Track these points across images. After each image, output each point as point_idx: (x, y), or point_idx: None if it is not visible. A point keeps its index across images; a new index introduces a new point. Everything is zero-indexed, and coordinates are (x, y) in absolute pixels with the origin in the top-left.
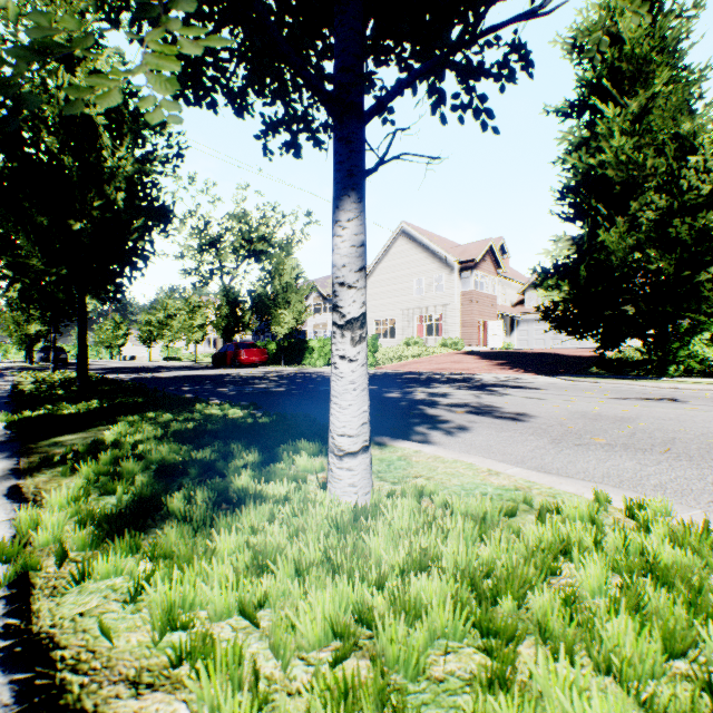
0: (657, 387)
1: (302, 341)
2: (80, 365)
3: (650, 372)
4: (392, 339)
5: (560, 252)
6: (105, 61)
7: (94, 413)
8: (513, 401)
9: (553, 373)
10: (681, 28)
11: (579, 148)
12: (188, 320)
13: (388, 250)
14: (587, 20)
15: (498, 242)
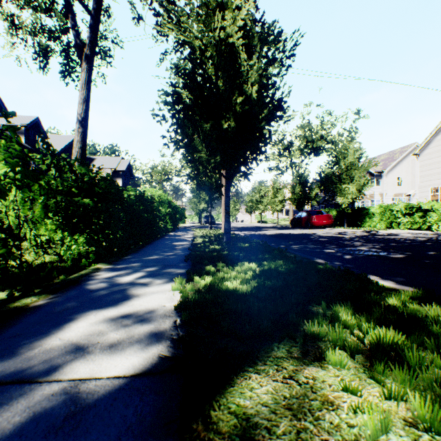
0: None
1: (361, 208)
2: (226, 227)
3: None
4: None
5: None
6: None
7: (259, 295)
8: None
9: None
10: None
11: None
12: (273, 198)
13: None
14: None
15: None
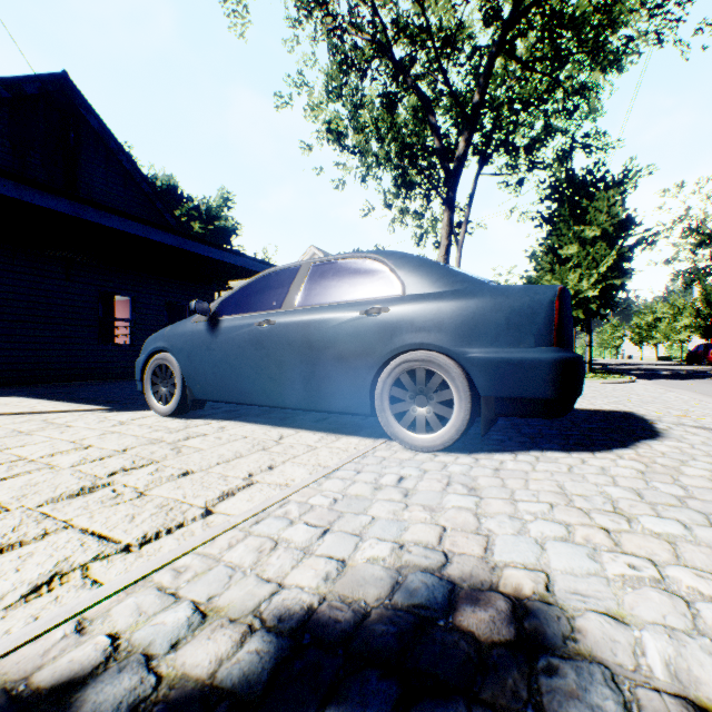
0: None
1: None
2: None
3: None
4: None
5: None
6: None
7: None
8: None
9: None
10: None
11: None
12: (671, 322)
13: None
14: None
15: None
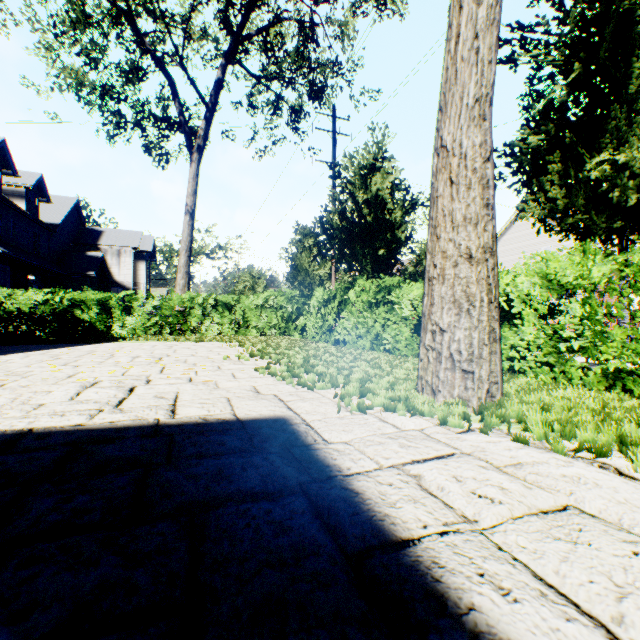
0: None
1: None
2: None
3: None
4: None
5: None
6: (390, 166)
7: None
8: None
9: None
10: None
11: None
12: None
13: (511, 223)
14: None
15: None
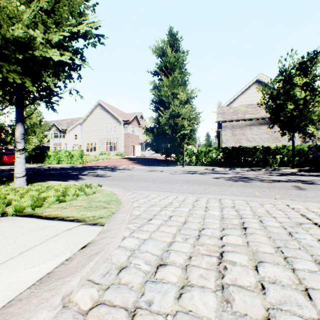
0: (169, 168)
1: (44, 152)
2: None
3: (176, 164)
4: (95, 151)
5: (151, 123)
6: None
7: None
8: (115, 173)
9: (149, 165)
10: (183, 57)
11: (156, 88)
12: None
13: (93, 111)
14: (158, 45)
15: (140, 114)
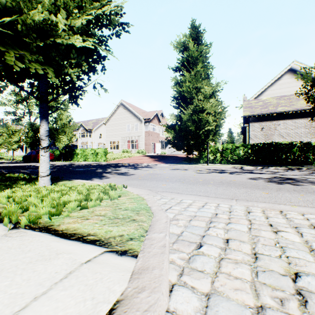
0: (192, 166)
1: (73, 150)
2: None
3: (198, 162)
4: (117, 149)
5: (172, 120)
6: None
7: None
8: (137, 171)
9: (170, 163)
10: (206, 50)
11: (177, 84)
12: (9, 138)
13: (115, 111)
14: (180, 40)
15: (160, 112)
